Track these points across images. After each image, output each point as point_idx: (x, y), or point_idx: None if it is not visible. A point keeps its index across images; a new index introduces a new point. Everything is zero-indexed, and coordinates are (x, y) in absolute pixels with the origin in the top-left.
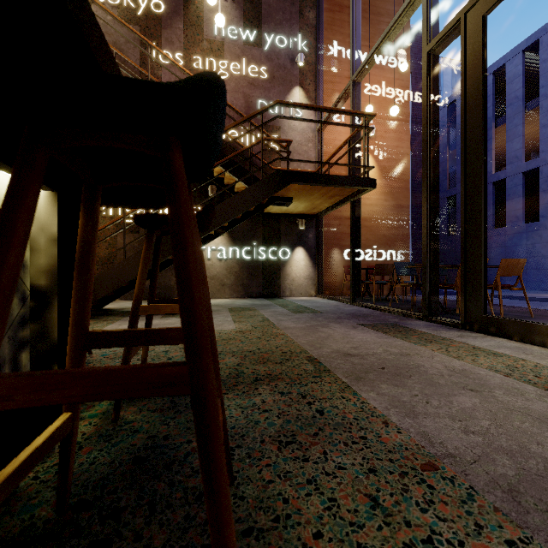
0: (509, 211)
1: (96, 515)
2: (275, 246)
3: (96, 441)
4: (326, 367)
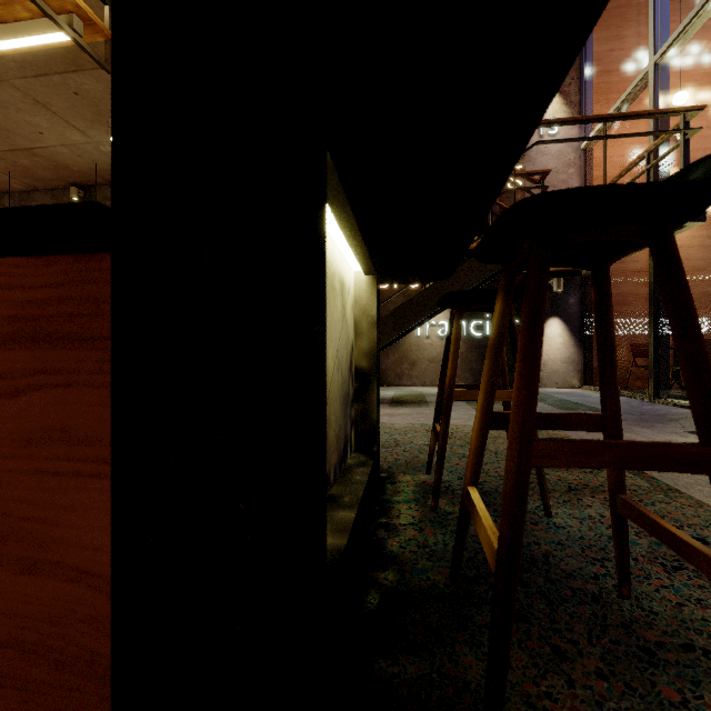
0: None
1: (490, 591)
2: (516, 317)
3: (431, 525)
4: (670, 486)
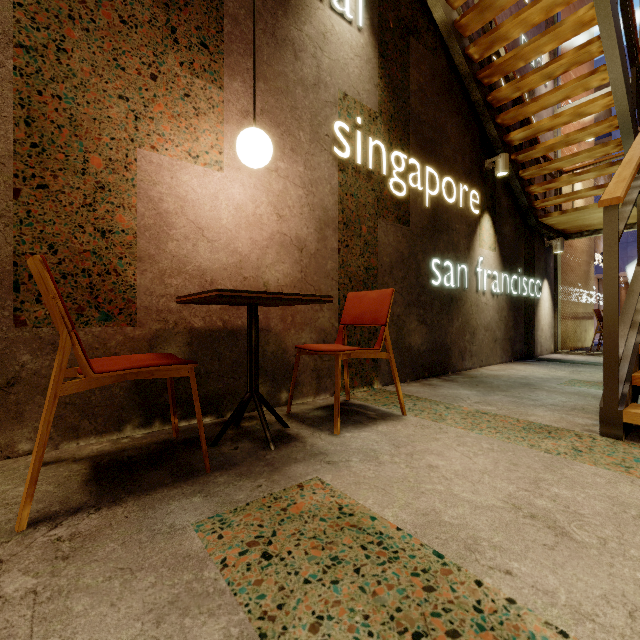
0: None
1: None
2: (531, 276)
3: None
4: None
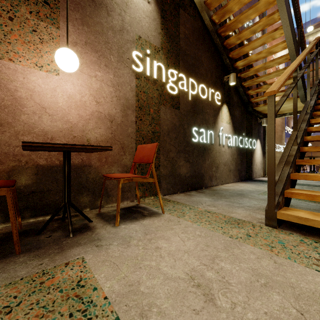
0: None
1: None
2: (250, 137)
3: None
4: None
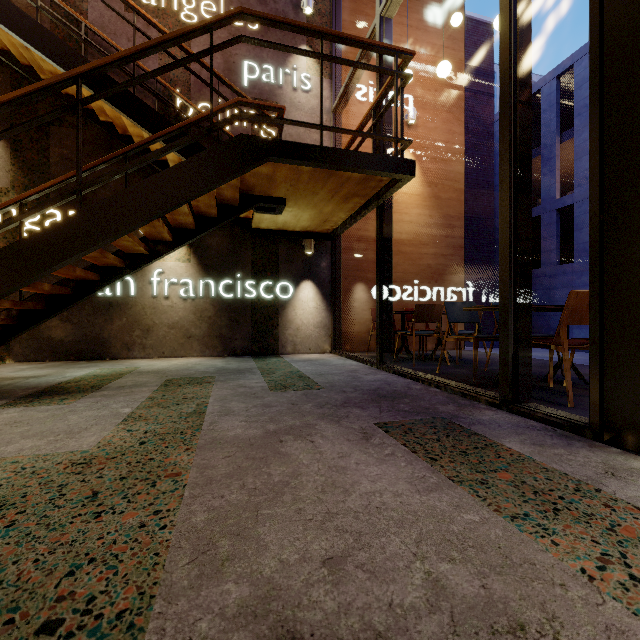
0: (576, 243)
1: None
2: (270, 278)
3: None
4: None
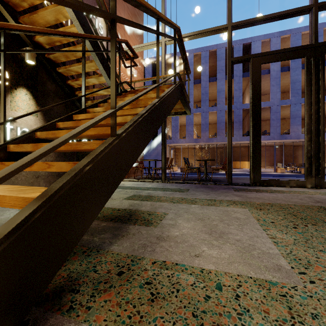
0: None
1: None
2: None
3: None
4: None
